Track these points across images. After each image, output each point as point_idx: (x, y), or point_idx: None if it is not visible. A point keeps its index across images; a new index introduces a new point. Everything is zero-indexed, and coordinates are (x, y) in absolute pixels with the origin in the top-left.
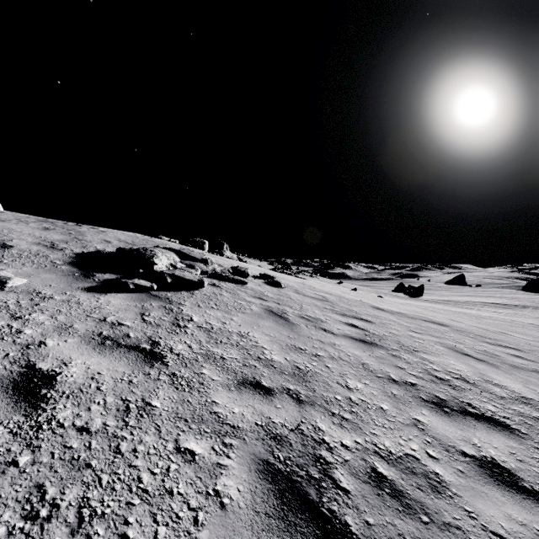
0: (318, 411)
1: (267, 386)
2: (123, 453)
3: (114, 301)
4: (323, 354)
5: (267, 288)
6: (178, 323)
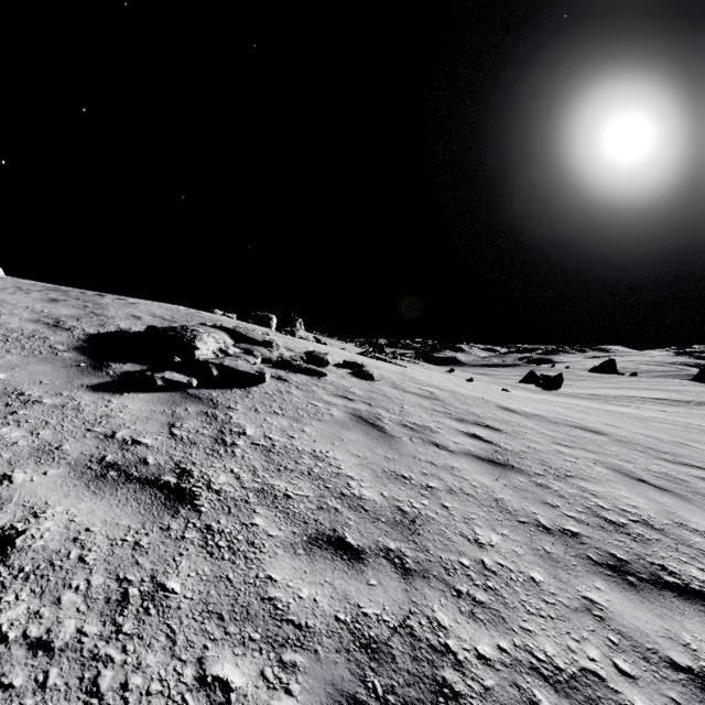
0: (435, 589)
1: (354, 544)
2: (102, 694)
3: (131, 406)
4: (437, 486)
5: (354, 381)
6: (224, 439)
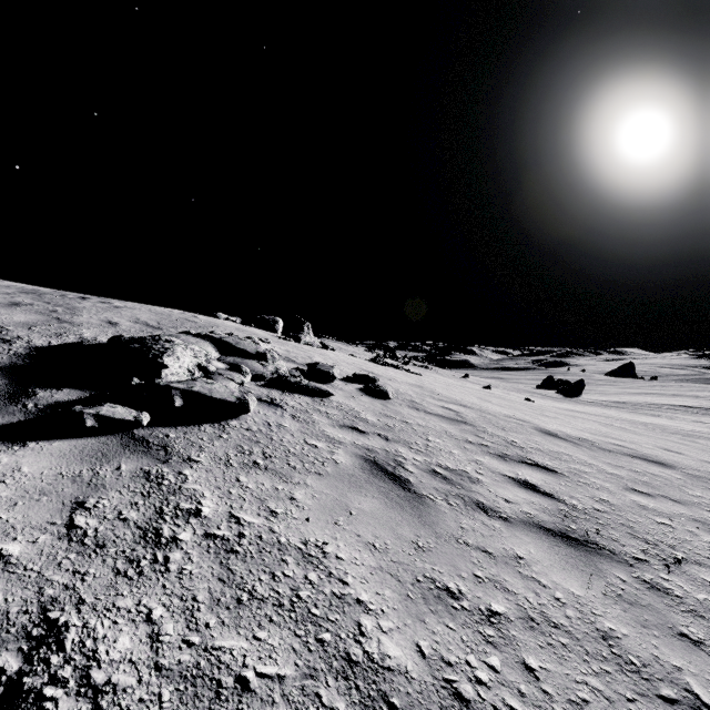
0: None
1: None
2: None
3: (28, 467)
4: (505, 609)
5: (365, 402)
6: (159, 530)
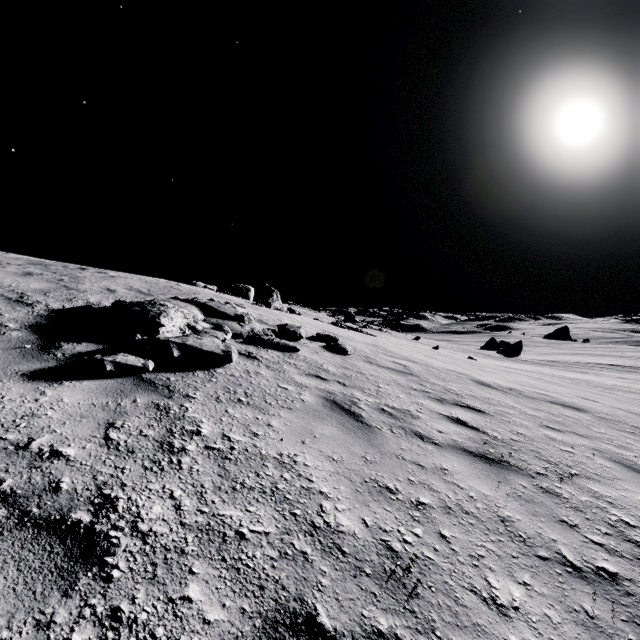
0: None
1: (329, 627)
2: None
3: (67, 399)
4: (430, 501)
5: (327, 356)
6: (171, 443)
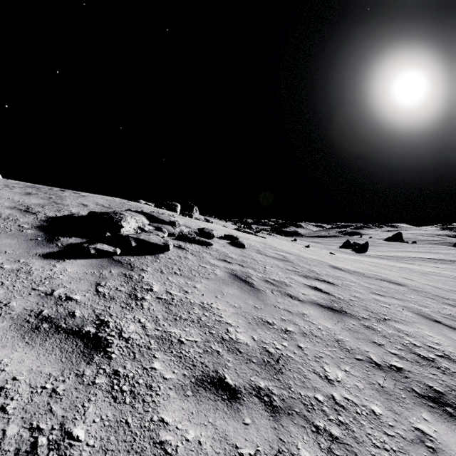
0: (298, 425)
1: (232, 384)
2: None
3: (70, 269)
4: (293, 329)
5: (231, 249)
6: (136, 295)
